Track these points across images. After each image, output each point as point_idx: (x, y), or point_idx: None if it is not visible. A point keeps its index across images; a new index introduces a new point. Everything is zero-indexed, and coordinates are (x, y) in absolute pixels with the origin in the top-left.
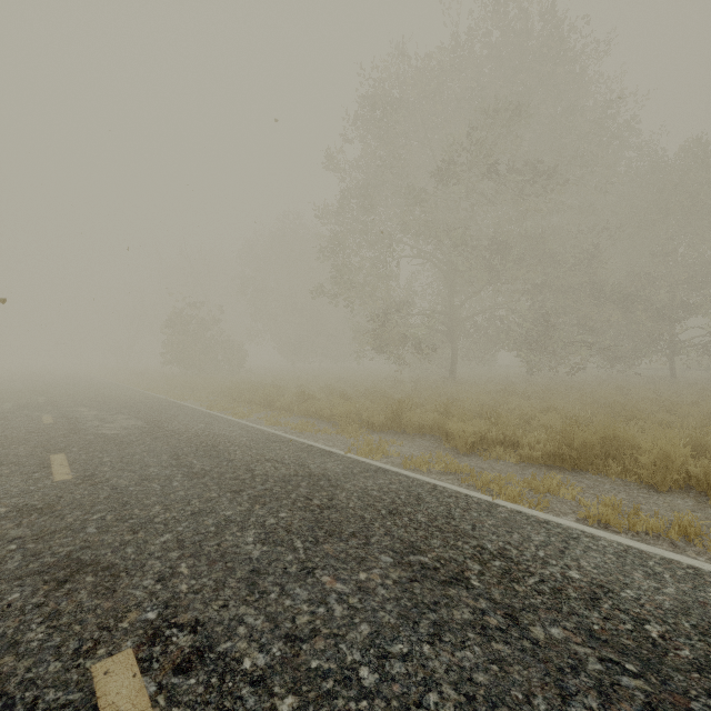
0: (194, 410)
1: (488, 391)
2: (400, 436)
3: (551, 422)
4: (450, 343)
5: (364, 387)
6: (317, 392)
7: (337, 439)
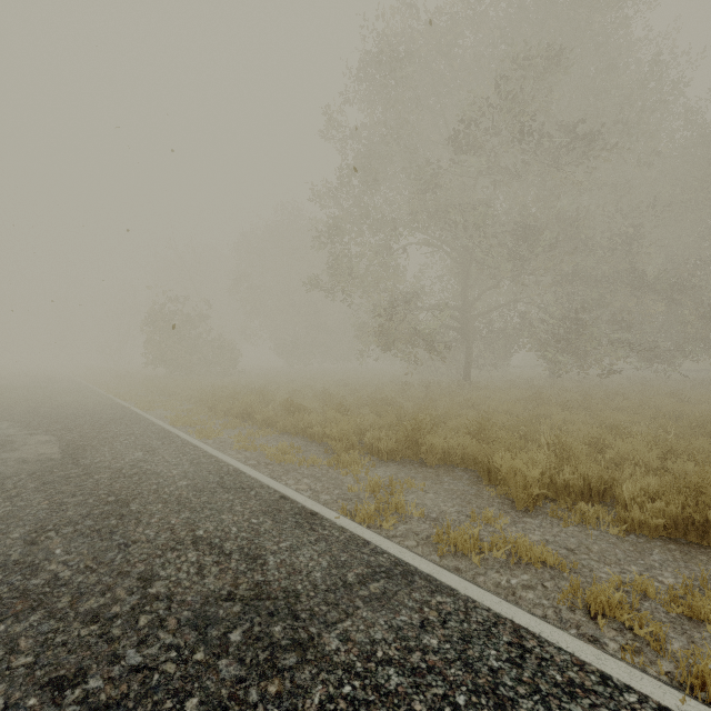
0: (150, 426)
1: (517, 399)
2: (418, 469)
3: (640, 453)
4: (464, 342)
5: (367, 392)
6: (311, 399)
7: (328, 476)
